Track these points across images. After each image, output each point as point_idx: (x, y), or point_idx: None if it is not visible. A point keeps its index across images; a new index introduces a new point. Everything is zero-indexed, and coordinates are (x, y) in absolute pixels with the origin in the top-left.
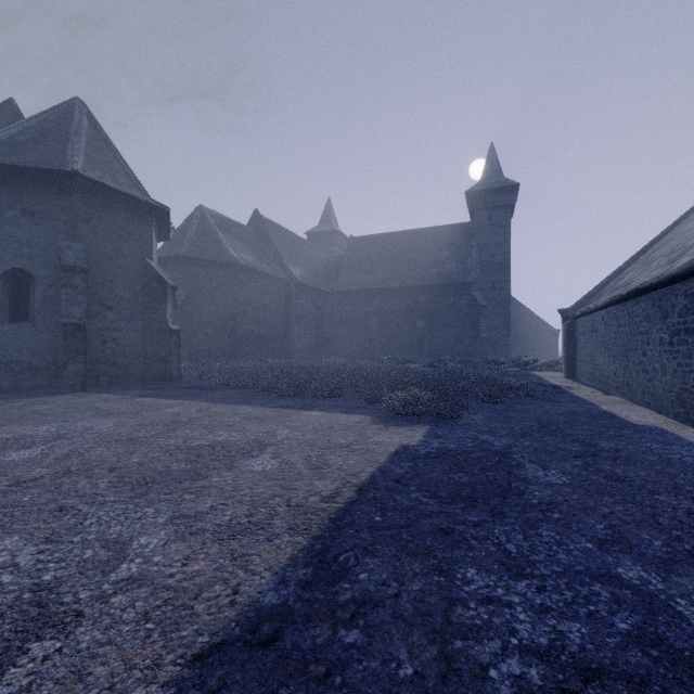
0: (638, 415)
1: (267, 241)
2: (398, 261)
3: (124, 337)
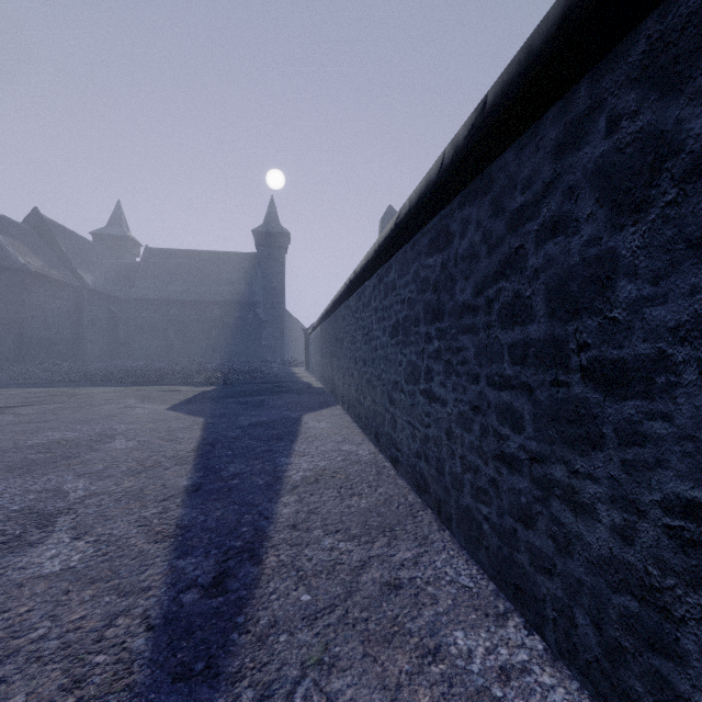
0: (308, 380)
1: (51, 243)
2: (195, 277)
3: None
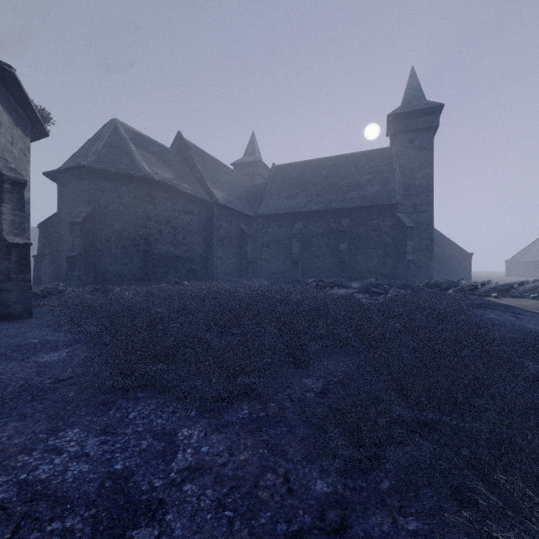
0: None
1: (189, 163)
2: (319, 186)
3: None
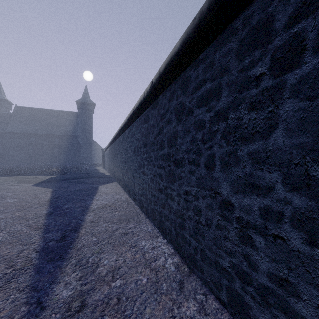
0: (103, 172)
1: None
2: (45, 122)
3: None
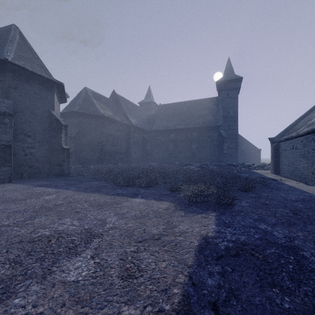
0: None
1: (119, 105)
2: (183, 116)
3: (37, 152)
